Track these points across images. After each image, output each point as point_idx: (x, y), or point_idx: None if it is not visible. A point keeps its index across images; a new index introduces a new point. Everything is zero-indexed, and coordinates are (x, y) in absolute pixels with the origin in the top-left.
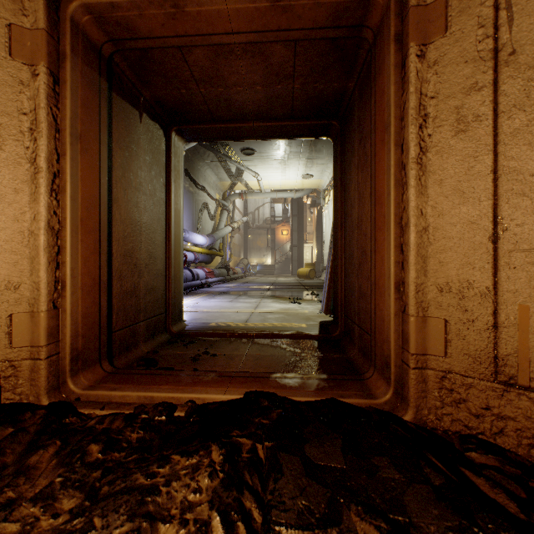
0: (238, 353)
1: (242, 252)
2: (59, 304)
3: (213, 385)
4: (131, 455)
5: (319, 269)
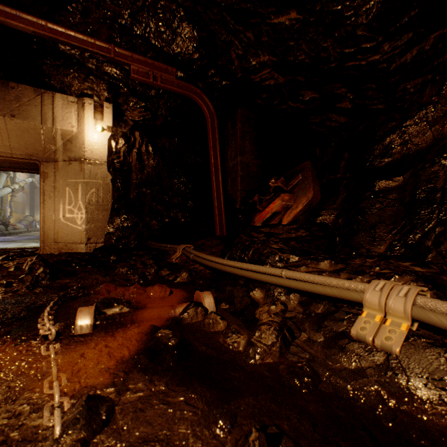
0: None
1: (27, 209)
2: None
3: None
4: None
5: None
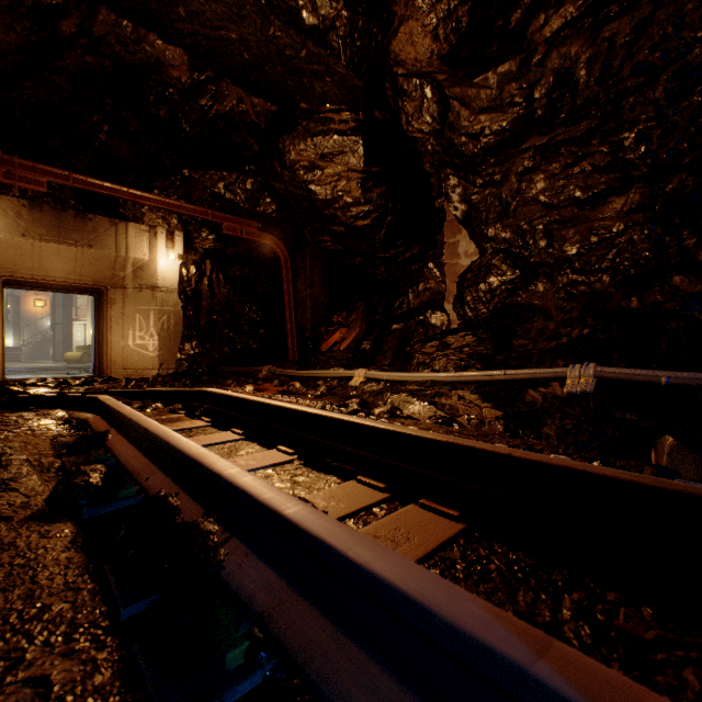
0: None
1: None
2: None
3: None
4: None
5: None
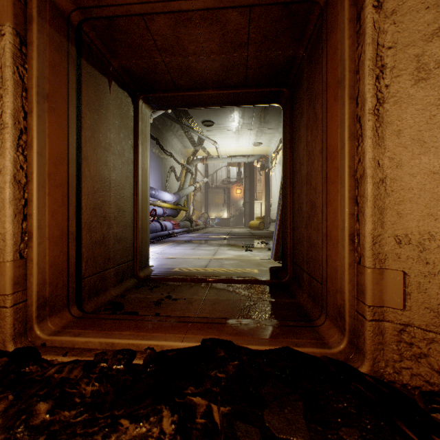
0: (197, 297)
1: (203, 207)
2: (26, 254)
3: (172, 331)
4: (81, 415)
5: (267, 221)
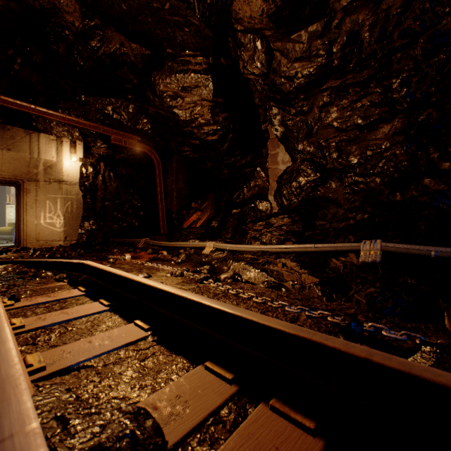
0: None
1: None
2: None
3: None
4: None
5: None
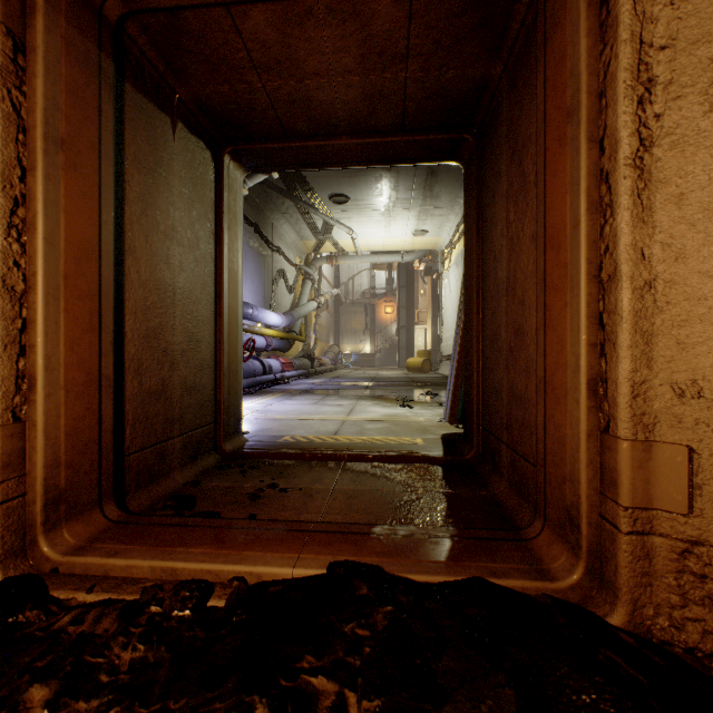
0: (321, 486)
1: (331, 336)
2: (25, 413)
3: (276, 547)
4: (107, 709)
5: (435, 359)
